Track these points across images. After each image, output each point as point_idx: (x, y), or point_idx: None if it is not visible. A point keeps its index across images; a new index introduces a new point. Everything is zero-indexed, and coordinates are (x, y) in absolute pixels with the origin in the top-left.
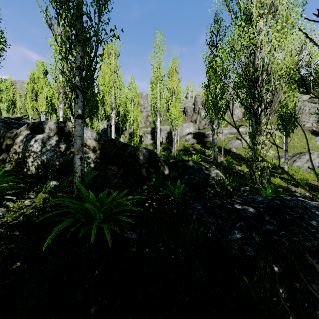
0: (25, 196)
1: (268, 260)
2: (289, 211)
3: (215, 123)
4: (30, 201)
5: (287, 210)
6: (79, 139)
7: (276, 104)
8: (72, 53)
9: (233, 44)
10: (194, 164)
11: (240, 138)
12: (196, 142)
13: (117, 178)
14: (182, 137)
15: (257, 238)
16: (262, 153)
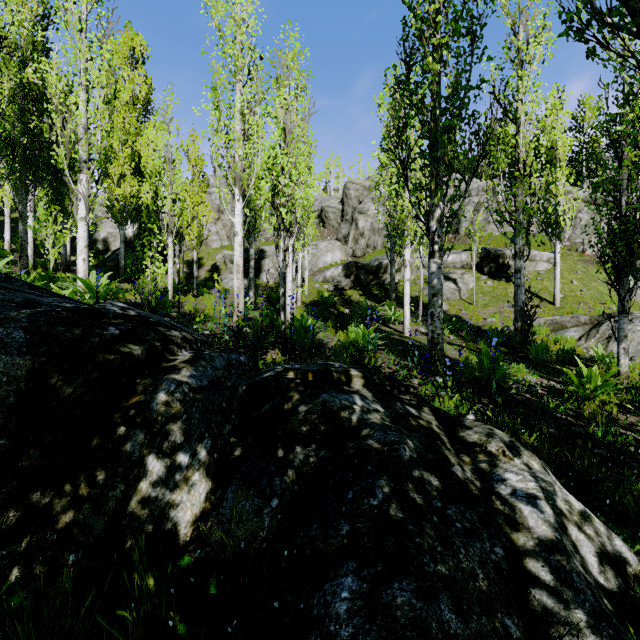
0: None
1: None
2: None
3: (434, 212)
4: None
5: None
6: None
7: None
8: None
9: None
10: (374, 394)
11: (453, 277)
12: (350, 286)
13: None
14: (317, 273)
15: None
16: None
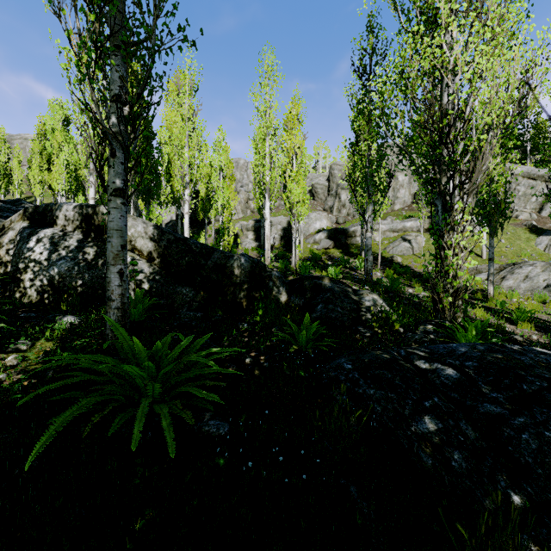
0: (8, 346)
1: (497, 480)
2: (526, 374)
3: (368, 211)
4: (17, 357)
5: (522, 372)
6: (118, 235)
7: (480, 177)
8: (103, 69)
9: (402, 67)
10: (332, 283)
11: (409, 238)
12: (333, 246)
13: (192, 310)
14: (309, 236)
15: (471, 432)
16: (456, 264)
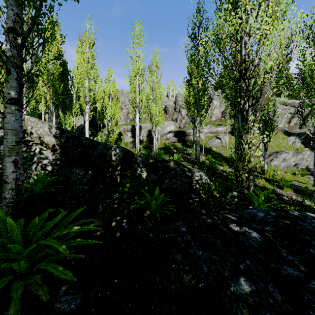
0: None
1: None
2: (310, 239)
3: (197, 120)
4: None
5: (307, 237)
6: (13, 134)
7: (263, 100)
8: None
9: (218, 31)
10: (175, 165)
11: (220, 137)
12: (177, 141)
13: (82, 184)
14: (163, 135)
15: (278, 295)
16: (250, 154)
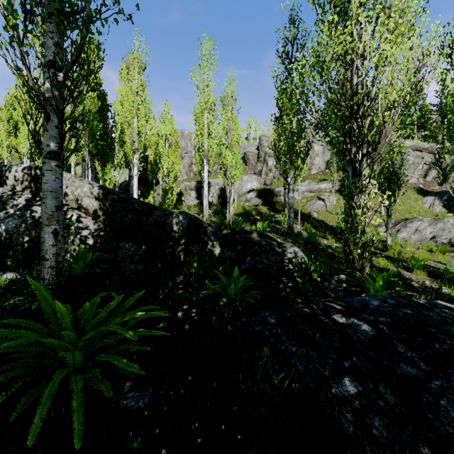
0: None
1: (419, 453)
2: (436, 332)
3: (290, 175)
4: None
5: (432, 329)
6: (52, 197)
7: (383, 147)
8: (37, 35)
9: (319, 51)
10: (259, 237)
11: (323, 197)
12: (261, 203)
13: (134, 263)
14: (241, 195)
15: (390, 396)
16: (364, 222)
